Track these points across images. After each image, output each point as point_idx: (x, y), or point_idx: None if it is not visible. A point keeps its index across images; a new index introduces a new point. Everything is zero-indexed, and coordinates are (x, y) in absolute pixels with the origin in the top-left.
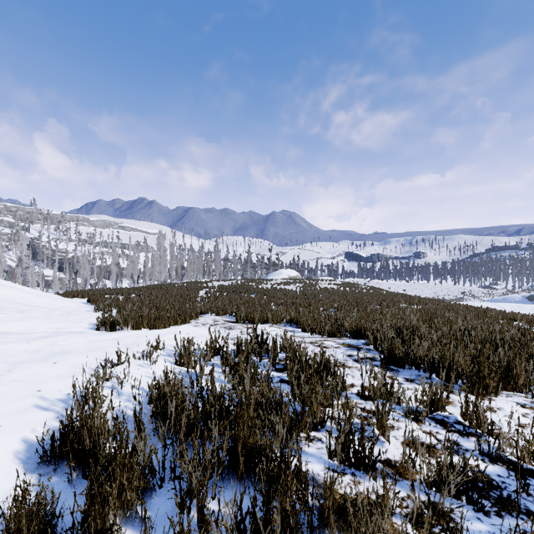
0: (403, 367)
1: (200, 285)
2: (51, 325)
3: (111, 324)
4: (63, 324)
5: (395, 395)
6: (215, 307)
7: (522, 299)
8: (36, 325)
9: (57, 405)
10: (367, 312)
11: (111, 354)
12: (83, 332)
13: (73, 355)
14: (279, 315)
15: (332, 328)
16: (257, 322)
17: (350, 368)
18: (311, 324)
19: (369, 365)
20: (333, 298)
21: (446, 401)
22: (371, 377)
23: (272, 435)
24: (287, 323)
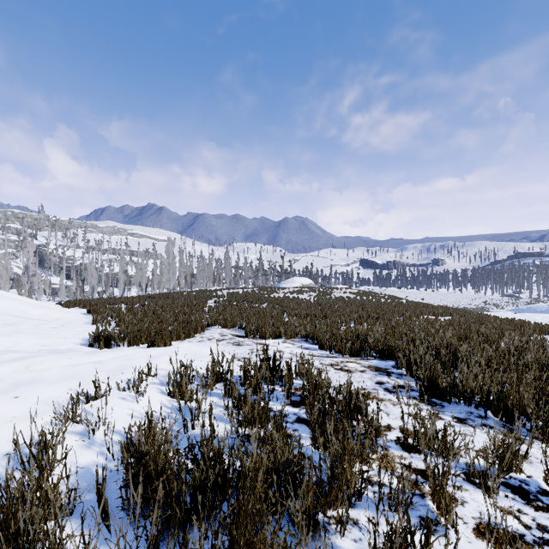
0: (448, 401)
1: (209, 294)
2: (37, 342)
3: (105, 340)
4: (52, 339)
5: (456, 452)
6: (223, 319)
7: (548, 308)
8: (20, 342)
9: (0, 463)
10: (392, 326)
11: (90, 383)
12: (71, 350)
13: (43, 386)
14: (293, 329)
15: (354, 345)
16: (268, 337)
17: (382, 401)
18: (330, 340)
19: (404, 396)
20: (350, 308)
21: (523, 460)
22: (417, 422)
23: (291, 548)
24: (302, 338)
